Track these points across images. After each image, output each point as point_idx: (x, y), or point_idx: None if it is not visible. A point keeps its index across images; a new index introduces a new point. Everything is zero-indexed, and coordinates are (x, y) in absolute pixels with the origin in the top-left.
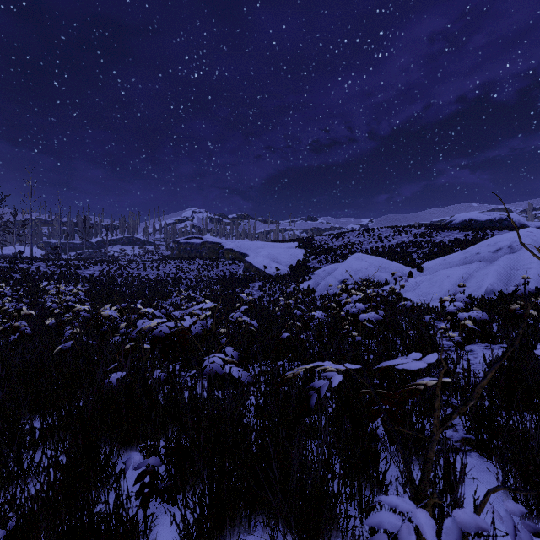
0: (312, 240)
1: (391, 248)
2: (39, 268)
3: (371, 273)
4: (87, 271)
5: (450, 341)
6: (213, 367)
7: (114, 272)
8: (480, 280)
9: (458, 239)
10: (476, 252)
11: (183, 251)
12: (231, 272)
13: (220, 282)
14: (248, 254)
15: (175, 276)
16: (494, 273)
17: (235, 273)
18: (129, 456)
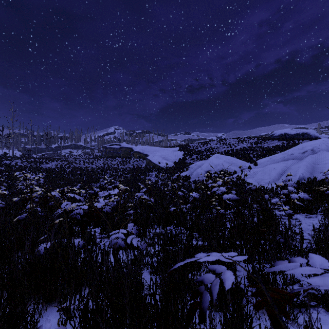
0: (188, 146)
1: (236, 151)
2: (16, 163)
3: (225, 166)
4: (47, 165)
5: (280, 211)
6: (117, 241)
7: (64, 166)
8: (295, 171)
9: (278, 145)
10: (291, 153)
11: (108, 152)
12: (138, 166)
13: (131, 172)
14: (148, 154)
15: (103, 168)
16: (304, 167)
17: (140, 166)
18: (52, 309)
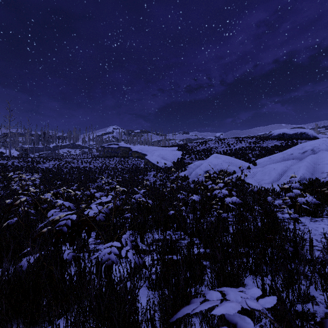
0: (186, 145)
1: (235, 151)
2: (13, 163)
3: (224, 166)
4: (44, 165)
5: (283, 214)
6: (110, 256)
7: (62, 166)
8: (295, 171)
9: (277, 145)
10: (290, 153)
11: (106, 152)
12: (136, 166)
13: (129, 172)
14: (147, 154)
15: (101, 168)
16: (304, 167)
17: (139, 166)
18: None
